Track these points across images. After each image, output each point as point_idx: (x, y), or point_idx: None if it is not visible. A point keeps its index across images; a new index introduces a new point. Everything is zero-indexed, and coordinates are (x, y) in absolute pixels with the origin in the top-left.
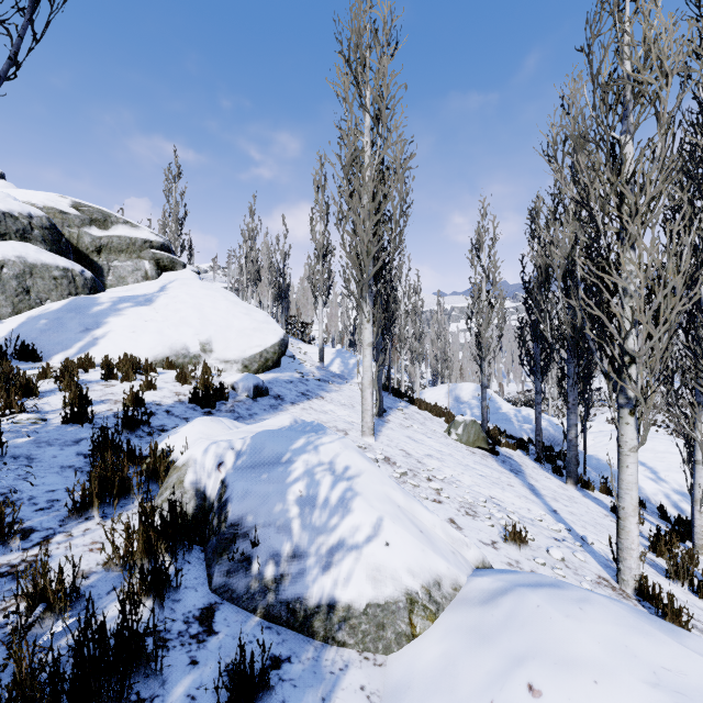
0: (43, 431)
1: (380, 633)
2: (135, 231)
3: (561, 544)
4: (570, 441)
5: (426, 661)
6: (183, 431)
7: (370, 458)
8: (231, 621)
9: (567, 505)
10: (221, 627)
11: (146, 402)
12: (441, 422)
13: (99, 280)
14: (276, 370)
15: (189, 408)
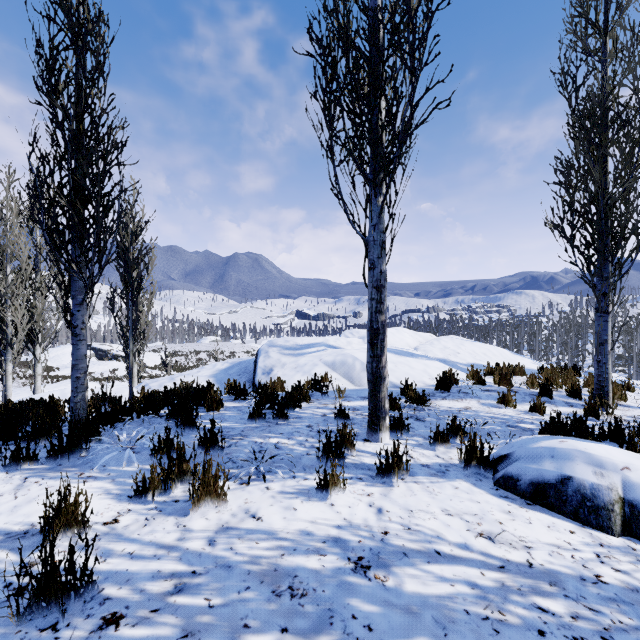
0: None
1: None
2: None
3: None
4: None
5: None
6: None
7: None
8: None
9: None
10: None
11: None
12: None
13: None
14: None
15: None
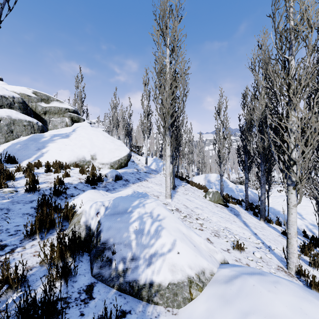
0: (15, 196)
1: (175, 298)
2: (61, 104)
3: (259, 250)
4: (262, 200)
5: (198, 313)
6: (81, 196)
7: (169, 209)
8: (101, 292)
9: (261, 231)
10: (96, 295)
11: (65, 183)
12: (201, 192)
13: (45, 127)
14: (125, 168)
15: (85, 185)
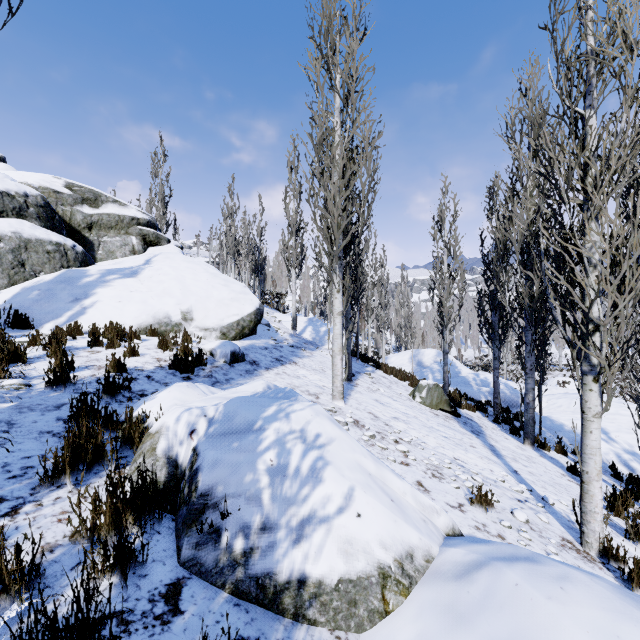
0: (26, 396)
1: (352, 610)
2: (123, 209)
3: (524, 505)
4: (528, 404)
5: None
6: (160, 397)
7: (340, 421)
8: (198, 598)
9: (526, 466)
10: (187, 606)
11: (128, 368)
12: (405, 385)
13: (90, 254)
14: (252, 337)
15: (169, 373)
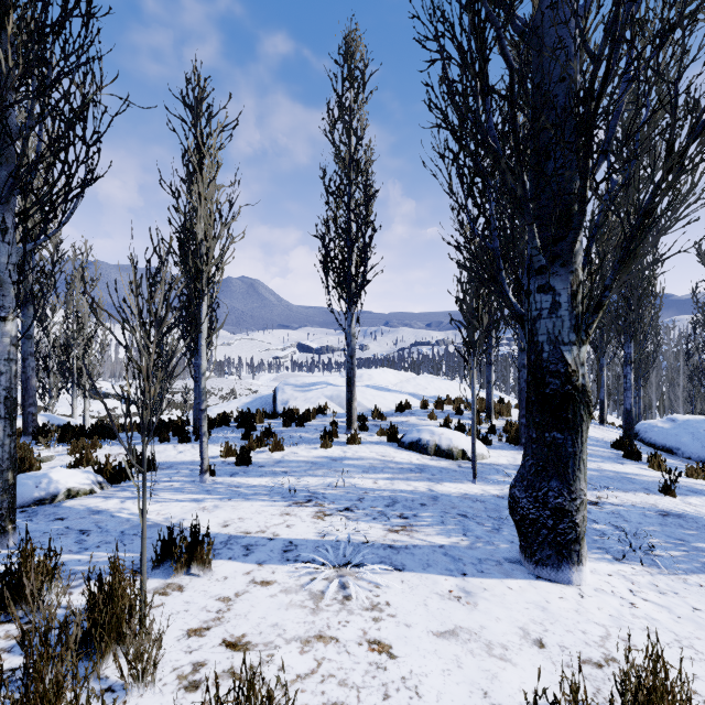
0: None
1: None
2: None
3: None
4: None
5: None
6: None
7: None
8: None
9: None
10: None
11: None
12: None
13: None
14: None
15: None
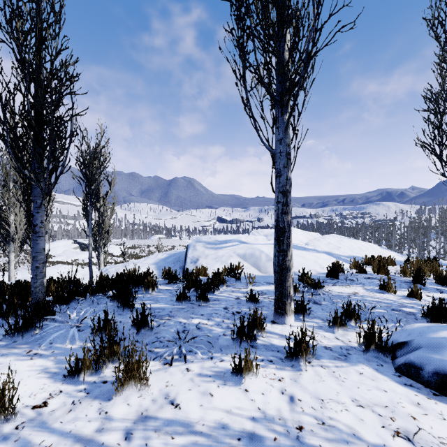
0: None
1: None
2: None
3: None
4: None
5: None
6: None
7: None
8: None
9: None
10: None
11: None
12: None
13: None
14: None
15: None
